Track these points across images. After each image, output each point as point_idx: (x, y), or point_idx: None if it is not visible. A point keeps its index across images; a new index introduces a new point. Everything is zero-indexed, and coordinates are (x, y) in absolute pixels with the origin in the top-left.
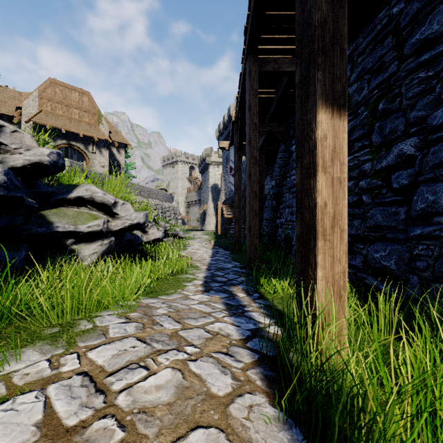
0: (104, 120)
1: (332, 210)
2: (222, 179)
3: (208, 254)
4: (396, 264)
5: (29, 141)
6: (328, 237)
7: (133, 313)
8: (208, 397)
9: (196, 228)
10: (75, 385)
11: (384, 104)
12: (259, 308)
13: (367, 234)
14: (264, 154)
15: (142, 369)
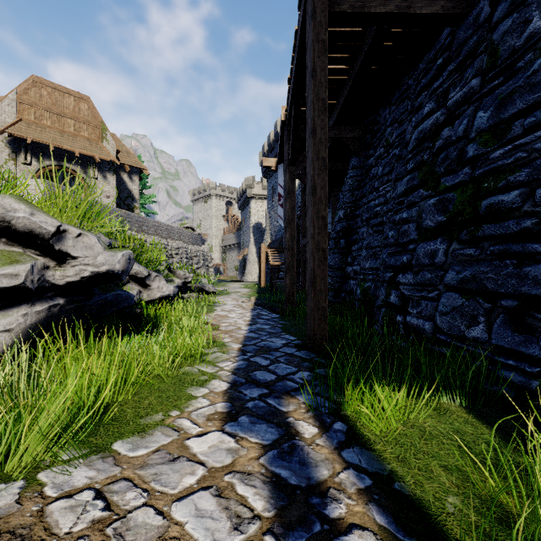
0: (109, 135)
1: None
2: (267, 216)
3: (244, 319)
4: None
5: None
6: None
7: None
8: None
9: (234, 278)
10: None
11: None
12: (363, 500)
13: None
14: None
15: None
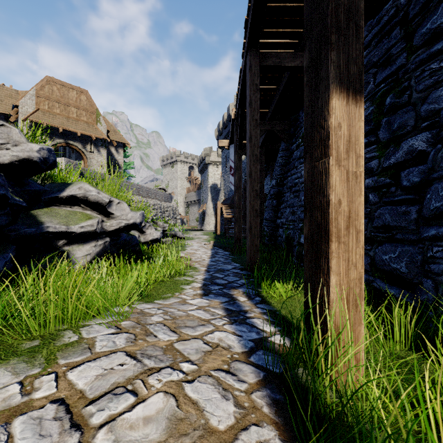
0: (102, 119)
1: (347, 209)
2: (221, 179)
3: (207, 255)
4: (408, 266)
5: (17, 136)
6: (342, 238)
7: (125, 321)
8: (206, 433)
9: (195, 228)
10: (47, 417)
11: (392, 98)
12: (261, 314)
13: (374, 235)
14: (264, 153)
15: (130, 394)
